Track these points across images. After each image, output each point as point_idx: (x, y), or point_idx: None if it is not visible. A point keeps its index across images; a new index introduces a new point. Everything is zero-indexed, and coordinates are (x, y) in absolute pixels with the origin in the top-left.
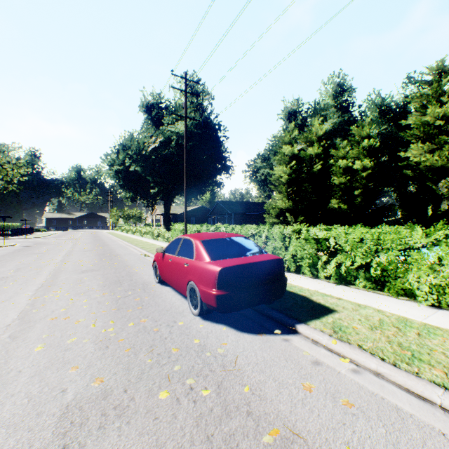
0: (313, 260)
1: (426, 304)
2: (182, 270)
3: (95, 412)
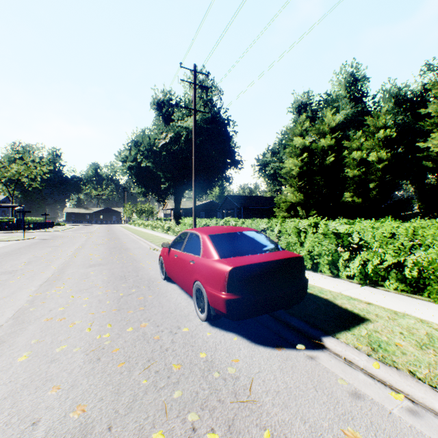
0: (332, 257)
1: None
2: (188, 268)
3: None
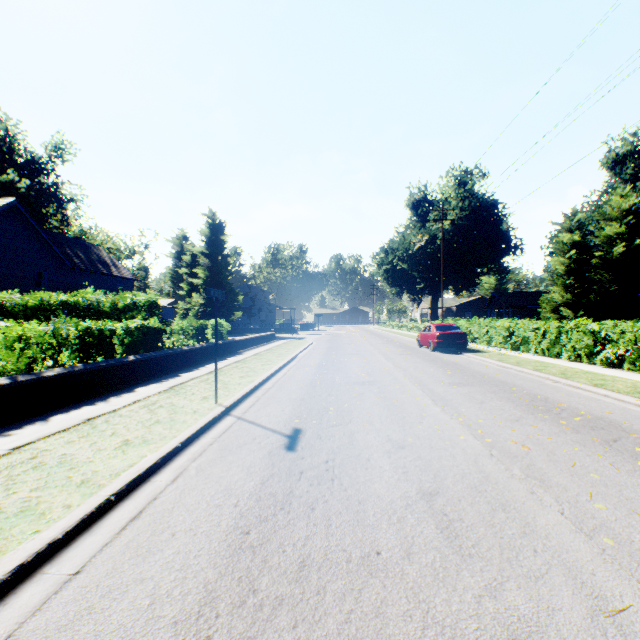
0: (504, 339)
1: (530, 353)
2: (427, 337)
3: (405, 354)
